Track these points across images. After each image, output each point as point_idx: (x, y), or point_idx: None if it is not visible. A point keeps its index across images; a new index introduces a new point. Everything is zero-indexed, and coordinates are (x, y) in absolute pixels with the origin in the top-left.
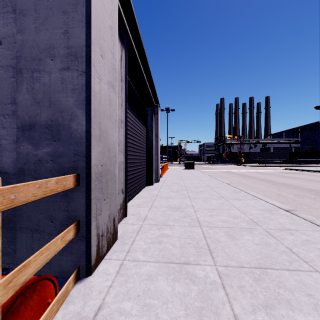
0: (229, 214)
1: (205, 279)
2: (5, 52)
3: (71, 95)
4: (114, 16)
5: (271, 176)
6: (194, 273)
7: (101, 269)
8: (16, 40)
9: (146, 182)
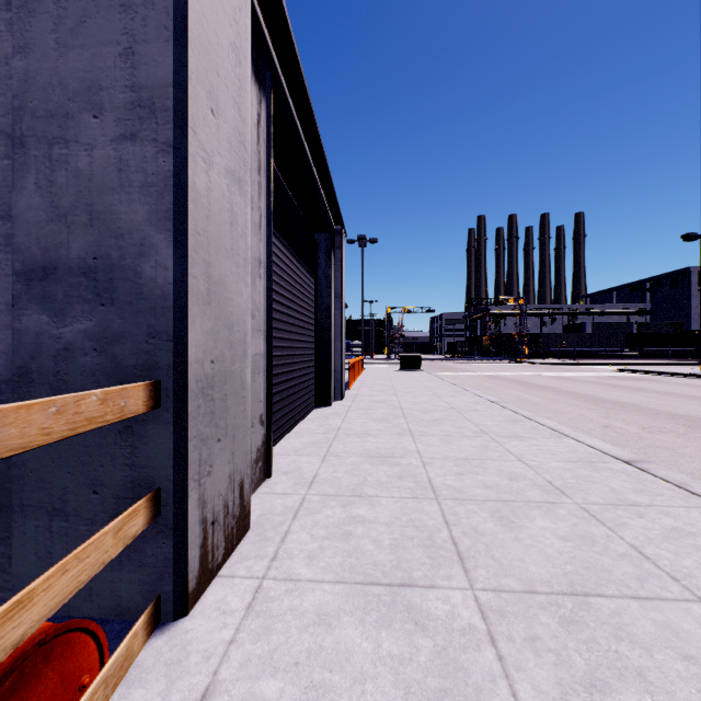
0: (501, 471)
1: (449, 622)
2: None
3: (141, 199)
4: (242, 23)
5: (588, 385)
6: (425, 607)
7: (211, 601)
8: (12, 71)
9: (316, 399)
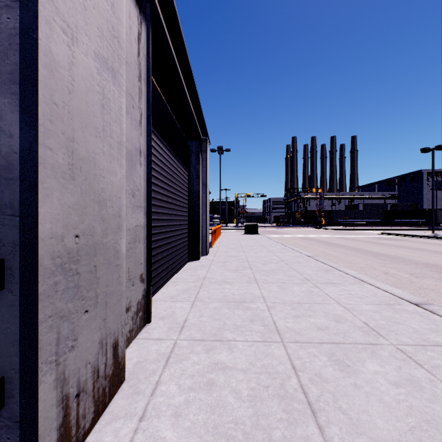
0: (327, 314)
1: None
2: None
3: None
4: None
5: (365, 243)
6: None
7: None
8: None
9: (189, 255)
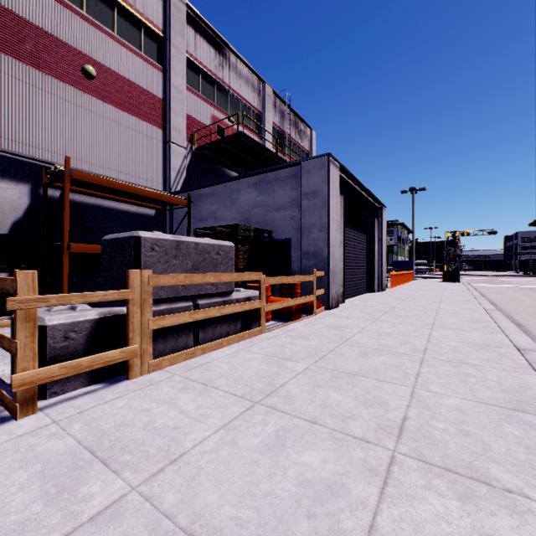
0: (424, 307)
1: (375, 314)
2: (294, 223)
3: (322, 241)
4: (337, 194)
5: None
6: (372, 313)
7: (333, 310)
8: (302, 221)
9: (367, 289)
